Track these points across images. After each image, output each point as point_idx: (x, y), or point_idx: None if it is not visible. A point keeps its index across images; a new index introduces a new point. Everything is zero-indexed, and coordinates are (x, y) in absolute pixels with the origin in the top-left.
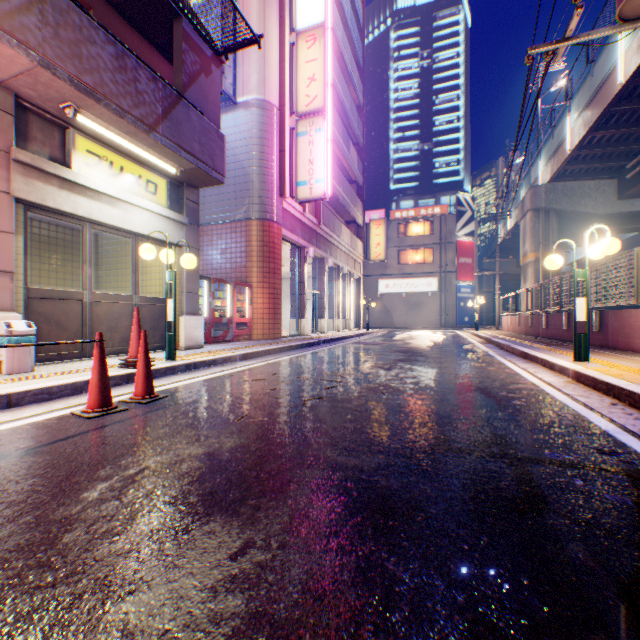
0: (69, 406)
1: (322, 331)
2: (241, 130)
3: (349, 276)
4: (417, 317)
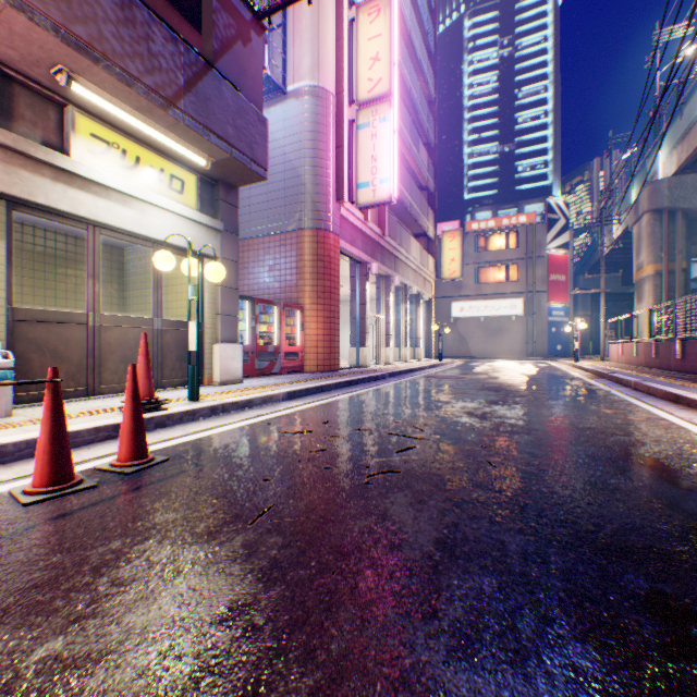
0: (19, 476)
1: (387, 362)
2: (291, 124)
3: (418, 297)
4: (498, 345)
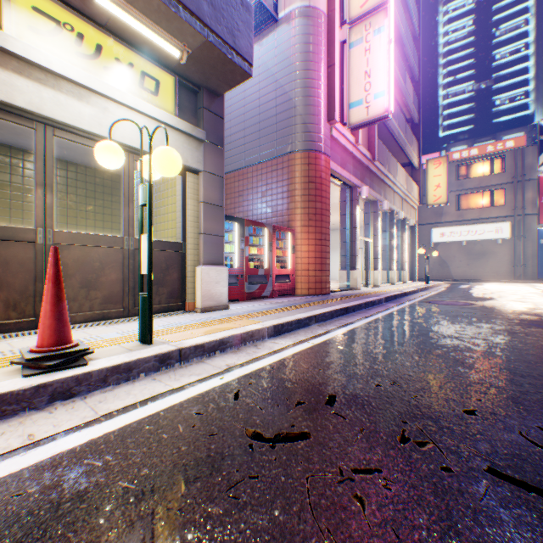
0: None
1: (375, 284)
2: (282, 50)
3: (403, 223)
4: (481, 268)
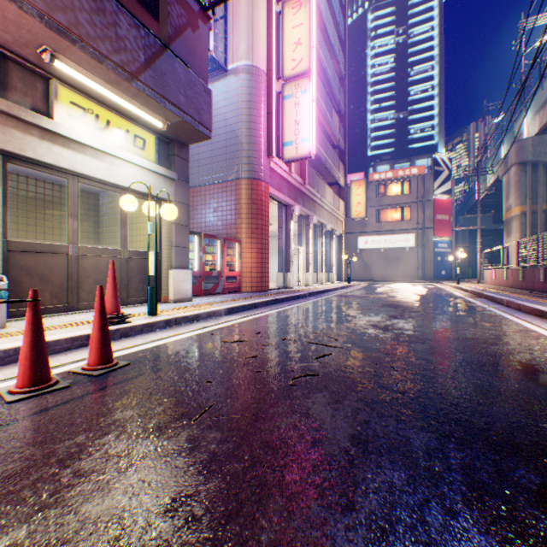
0: (7, 378)
1: (307, 284)
2: (231, 95)
3: (331, 233)
4: (395, 271)
